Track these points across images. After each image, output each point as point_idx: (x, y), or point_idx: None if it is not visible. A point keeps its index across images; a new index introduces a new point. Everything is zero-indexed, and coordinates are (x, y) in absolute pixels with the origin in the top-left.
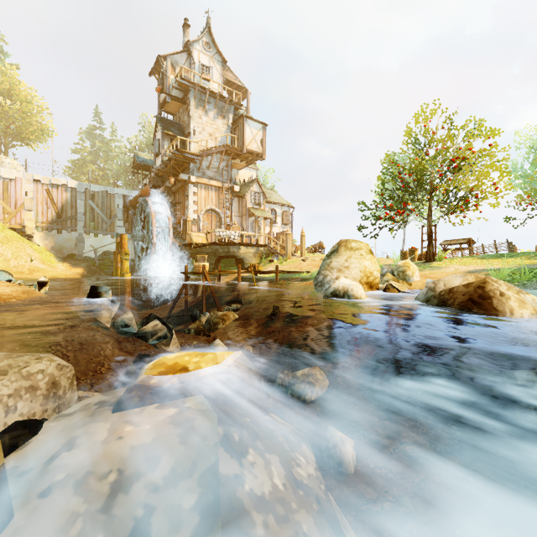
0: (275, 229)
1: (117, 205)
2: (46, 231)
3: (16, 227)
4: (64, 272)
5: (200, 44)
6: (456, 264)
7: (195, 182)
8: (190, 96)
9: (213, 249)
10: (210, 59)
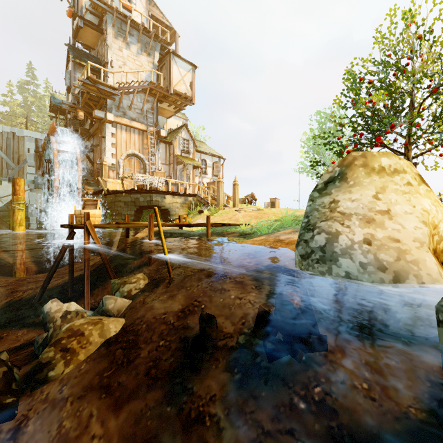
0: (205, 180)
1: (27, 149)
2: None
3: None
4: None
5: None
6: None
7: (114, 122)
8: (108, 23)
9: (132, 198)
10: None
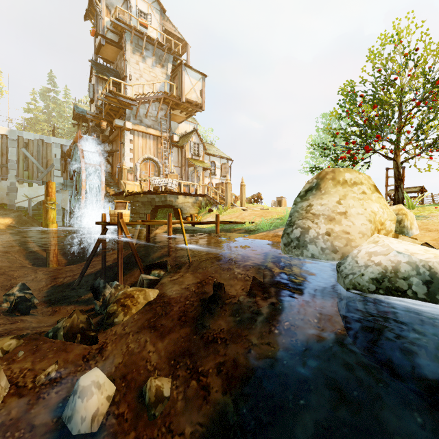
0: (214, 181)
1: (54, 154)
2: None
3: None
4: None
5: None
6: None
7: (132, 129)
8: (126, 40)
9: (149, 198)
10: (148, 7)
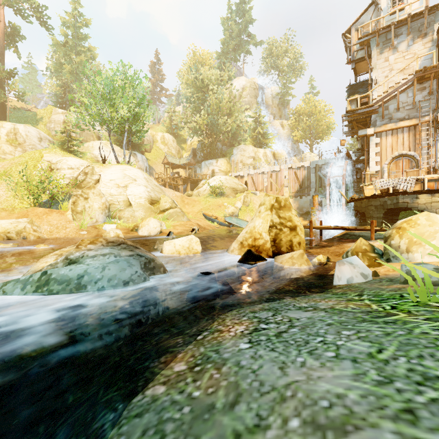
0: None
1: None
2: (294, 197)
3: None
4: None
5: None
6: None
7: (378, 132)
8: (371, 48)
9: (381, 201)
10: None
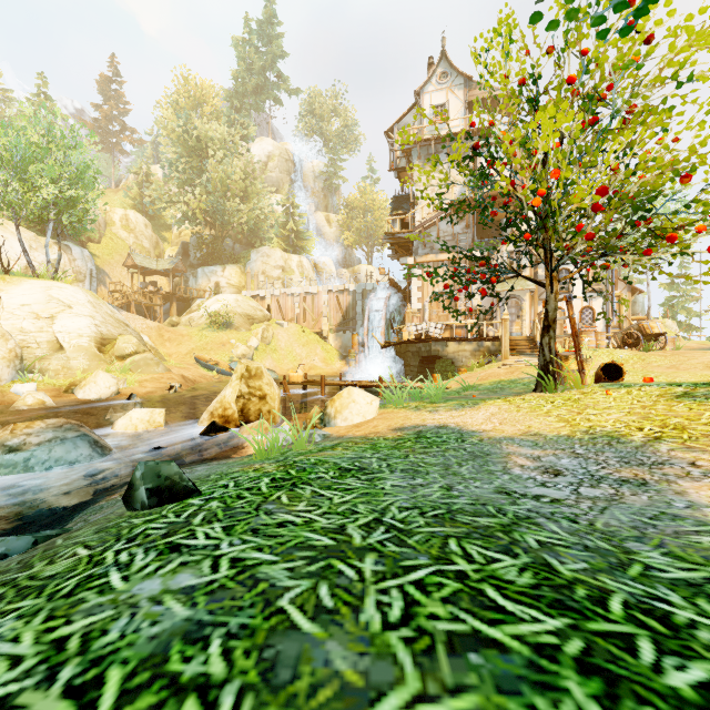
0: None
1: None
2: (336, 332)
3: (318, 332)
4: (328, 370)
5: (432, 83)
6: (516, 405)
7: (419, 263)
8: (413, 159)
9: (417, 347)
10: (447, 92)
